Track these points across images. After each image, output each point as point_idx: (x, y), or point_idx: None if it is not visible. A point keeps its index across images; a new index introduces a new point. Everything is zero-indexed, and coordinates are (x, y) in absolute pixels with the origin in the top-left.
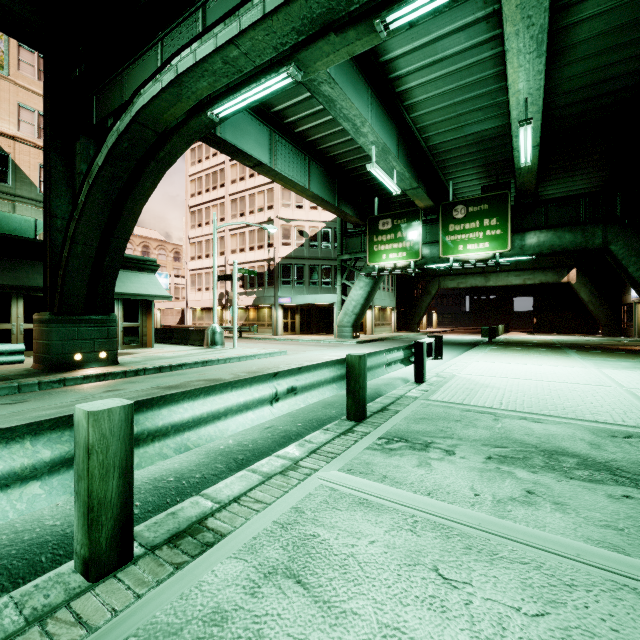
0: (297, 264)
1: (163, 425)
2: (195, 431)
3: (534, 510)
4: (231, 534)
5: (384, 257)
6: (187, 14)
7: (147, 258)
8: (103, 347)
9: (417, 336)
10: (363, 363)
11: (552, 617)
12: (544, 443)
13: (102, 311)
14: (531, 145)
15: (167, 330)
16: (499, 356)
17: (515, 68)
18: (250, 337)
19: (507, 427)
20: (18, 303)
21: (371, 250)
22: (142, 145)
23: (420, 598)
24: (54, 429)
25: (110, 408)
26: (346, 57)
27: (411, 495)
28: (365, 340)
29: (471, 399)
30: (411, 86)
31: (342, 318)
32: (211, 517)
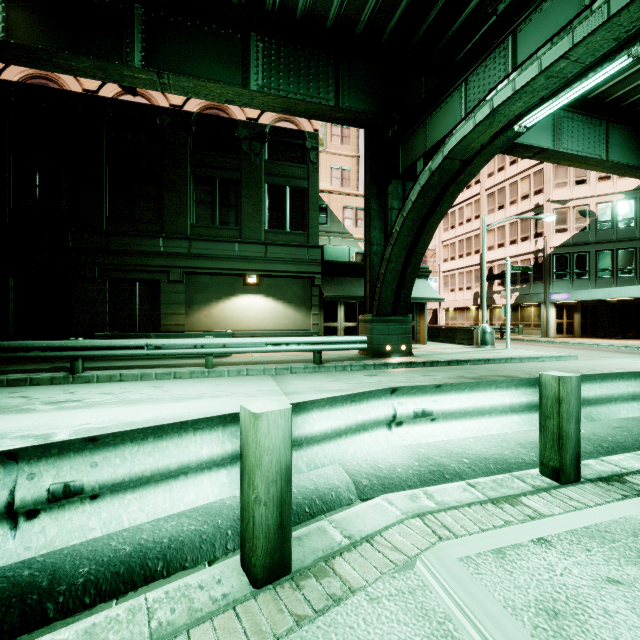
0: (577, 252)
1: None
2: (593, 408)
3: None
4: None
5: None
6: (494, 47)
7: (421, 266)
8: (403, 341)
9: None
10: None
11: None
12: None
13: (402, 313)
14: None
15: (433, 329)
16: None
17: None
18: (513, 338)
19: None
20: (341, 308)
21: None
22: (447, 175)
23: None
24: (522, 385)
25: (570, 376)
26: None
27: None
28: None
29: None
30: None
31: None
32: (626, 476)
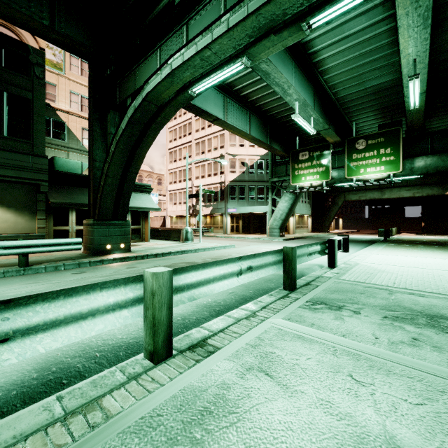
0: (240, 185)
1: (182, 284)
2: (197, 289)
3: (418, 349)
4: (223, 348)
5: (303, 179)
6: (176, 29)
7: (145, 184)
8: (122, 241)
9: (327, 235)
10: (294, 252)
11: (428, 406)
12: (427, 310)
13: (122, 218)
14: (419, 93)
15: (156, 230)
16: (392, 250)
17: (405, 38)
18: (208, 235)
19: (399, 299)
20: (72, 213)
21: (293, 174)
22: (148, 114)
23: (341, 389)
24: (133, 282)
25: (163, 271)
26: (281, 48)
27: (331, 335)
28: (289, 238)
29: (371, 279)
30: (324, 57)
31: (272, 222)
32: (209, 339)
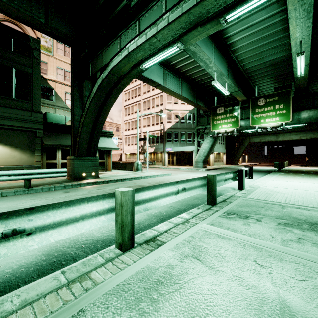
0: (175, 131)
1: (139, 199)
2: (149, 203)
3: (302, 245)
4: (167, 242)
5: (219, 127)
6: (131, 24)
7: (108, 131)
8: (93, 170)
9: (237, 167)
10: (215, 178)
11: (308, 281)
12: (309, 219)
13: (93, 155)
14: (304, 65)
15: (116, 163)
16: (284, 178)
17: (294, 26)
18: (152, 167)
19: (289, 211)
20: (59, 152)
21: (213, 123)
22: (112, 83)
23: (249, 269)
24: (108, 197)
25: (128, 190)
26: (205, 36)
27: (241, 235)
28: (209, 169)
29: (269, 198)
30: (235, 40)
31: (197, 158)
32: (158, 236)
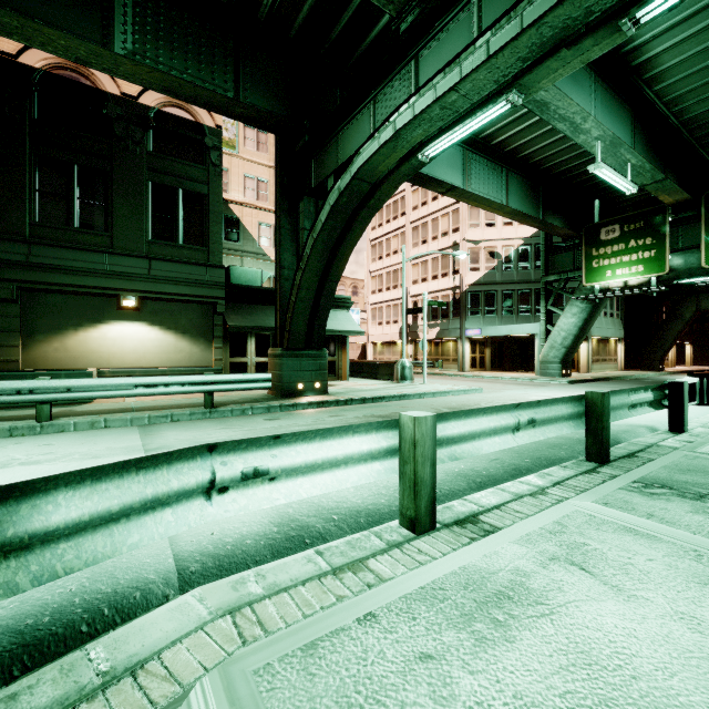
0: (487, 291)
1: (441, 436)
2: (458, 446)
3: None
4: (505, 529)
5: (608, 274)
6: (399, 68)
7: (342, 296)
8: (317, 378)
9: (660, 376)
10: (606, 401)
11: None
12: None
13: (316, 347)
14: None
15: (356, 364)
16: None
17: None
18: (434, 373)
19: None
20: (251, 341)
21: (588, 267)
22: (357, 197)
23: None
24: (385, 428)
25: (426, 416)
26: (578, 66)
27: (689, 534)
28: (580, 379)
29: None
30: (656, 53)
31: (547, 352)
32: (481, 515)
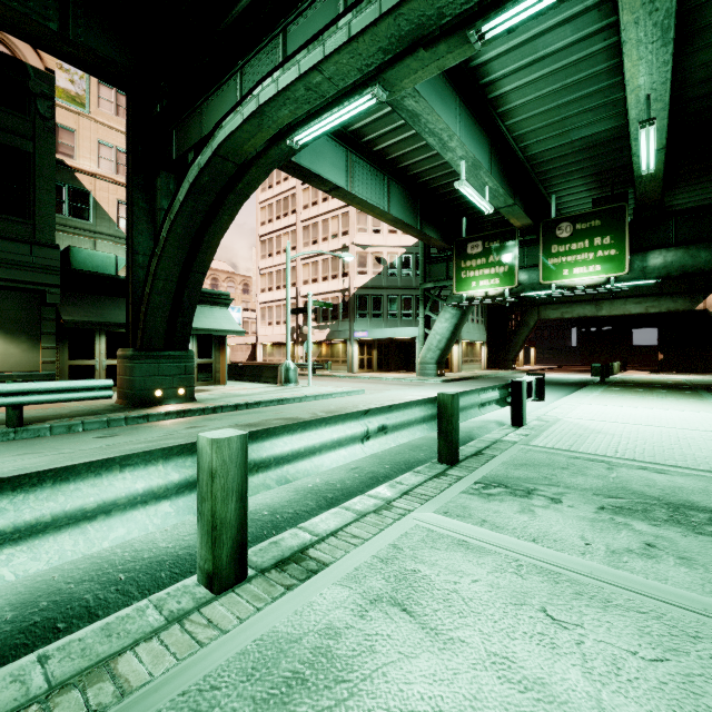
0: (374, 294)
1: (267, 457)
2: (293, 465)
3: (654, 563)
4: (333, 564)
5: (473, 285)
6: (267, 40)
7: (220, 292)
8: (181, 383)
9: (512, 374)
10: (456, 402)
11: (672, 663)
12: (669, 496)
13: (180, 347)
14: (655, 149)
15: (239, 367)
16: (614, 398)
17: (634, 61)
18: (324, 374)
19: (623, 477)
20: (101, 339)
21: (458, 277)
22: (222, 178)
23: (528, 634)
24: (180, 455)
25: (229, 437)
26: (436, 72)
27: (514, 540)
28: (451, 379)
29: (580, 446)
30: (506, 90)
31: (425, 354)
32: (312, 548)
